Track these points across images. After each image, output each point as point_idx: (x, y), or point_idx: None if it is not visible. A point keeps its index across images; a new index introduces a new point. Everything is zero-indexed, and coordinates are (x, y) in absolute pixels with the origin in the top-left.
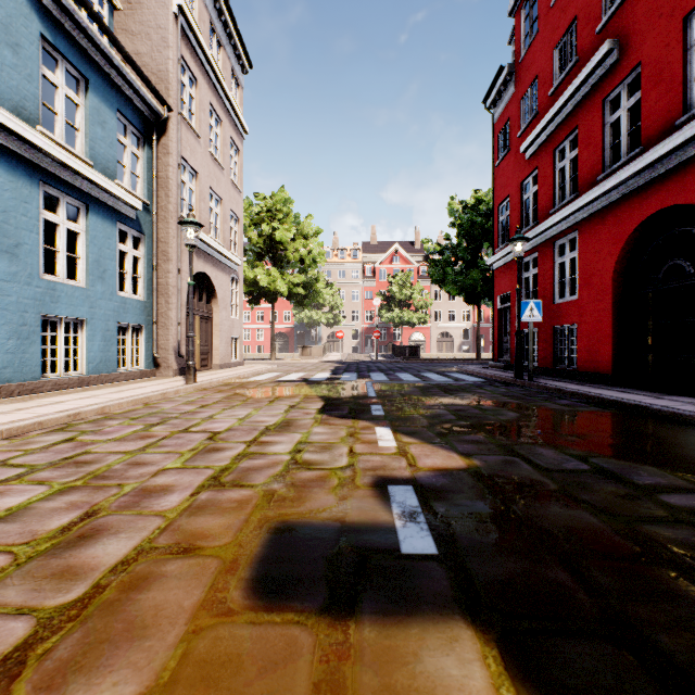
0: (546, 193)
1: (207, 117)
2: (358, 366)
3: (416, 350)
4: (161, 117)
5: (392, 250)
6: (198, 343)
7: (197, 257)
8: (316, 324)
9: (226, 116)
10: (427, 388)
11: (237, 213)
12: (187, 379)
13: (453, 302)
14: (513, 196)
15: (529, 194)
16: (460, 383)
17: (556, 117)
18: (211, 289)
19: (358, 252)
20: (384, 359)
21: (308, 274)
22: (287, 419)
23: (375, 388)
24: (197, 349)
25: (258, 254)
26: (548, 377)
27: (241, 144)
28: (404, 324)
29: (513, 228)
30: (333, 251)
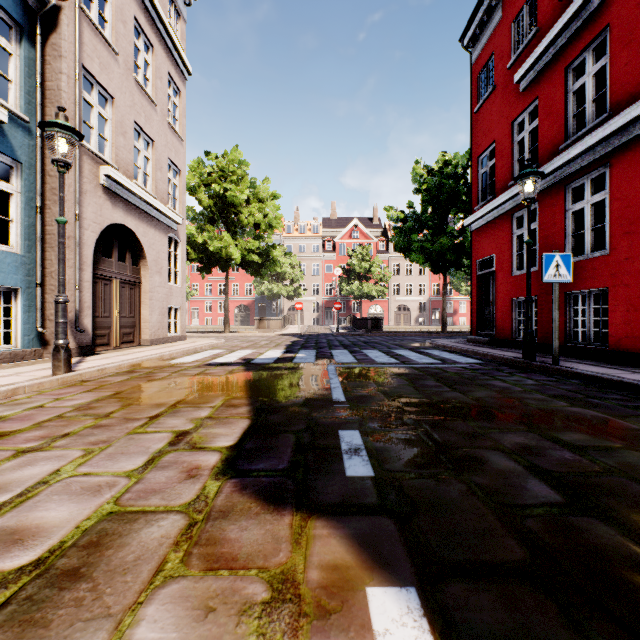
0: (553, 126)
1: (130, 34)
2: (318, 340)
3: (378, 322)
4: (49, 6)
5: (351, 225)
6: (116, 314)
7: (112, 204)
8: (277, 296)
9: (160, 44)
10: (416, 377)
11: (177, 163)
12: (53, 367)
13: (410, 276)
14: (499, 140)
15: (523, 135)
16: (456, 368)
17: (571, 23)
18: (138, 248)
19: (319, 227)
20: (346, 332)
21: (265, 241)
22: (111, 516)
23: (340, 378)
24: (115, 321)
25: (210, 219)
26: (563, 357)
27: (183, 86)
28: (363, 296)
29: (499, 179)
30: (294, 225)
